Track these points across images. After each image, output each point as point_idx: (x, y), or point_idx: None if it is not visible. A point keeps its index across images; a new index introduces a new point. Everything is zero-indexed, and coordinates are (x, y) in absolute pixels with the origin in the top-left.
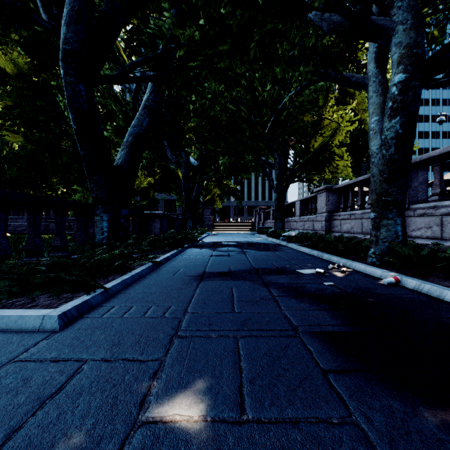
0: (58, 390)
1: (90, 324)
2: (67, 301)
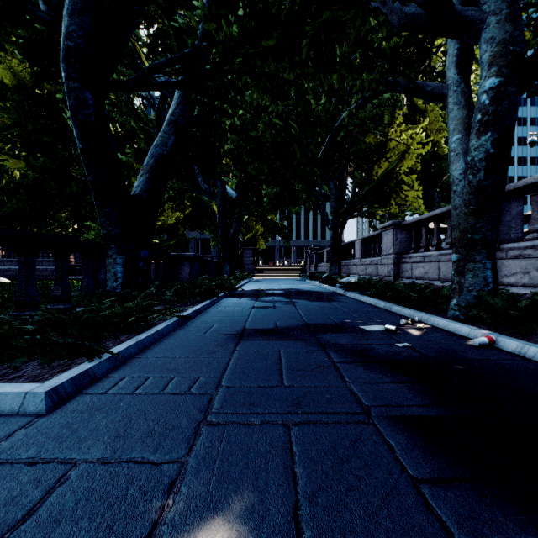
0: (27, 515)
1: (89, 404)
2: (63, 371)
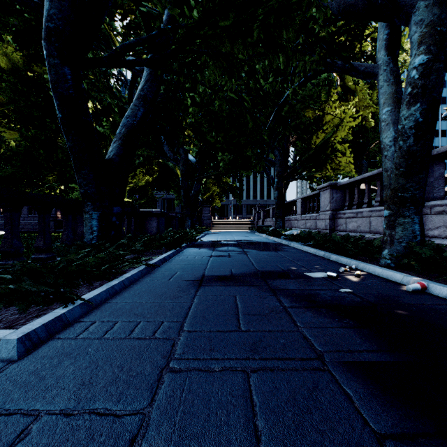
0: None
1: (59, 349)
2: (39, 316)
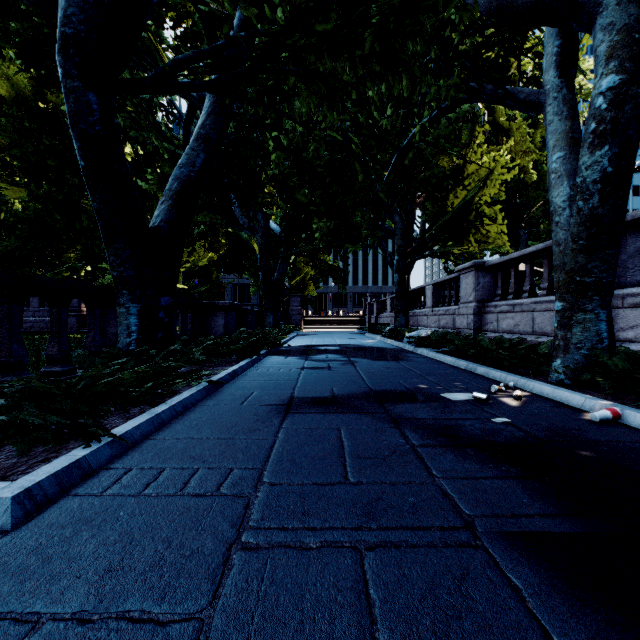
0: None
1: (75, 512)
2: (48, 460)
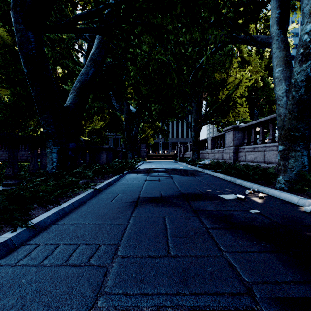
0: None
1: None
2: None
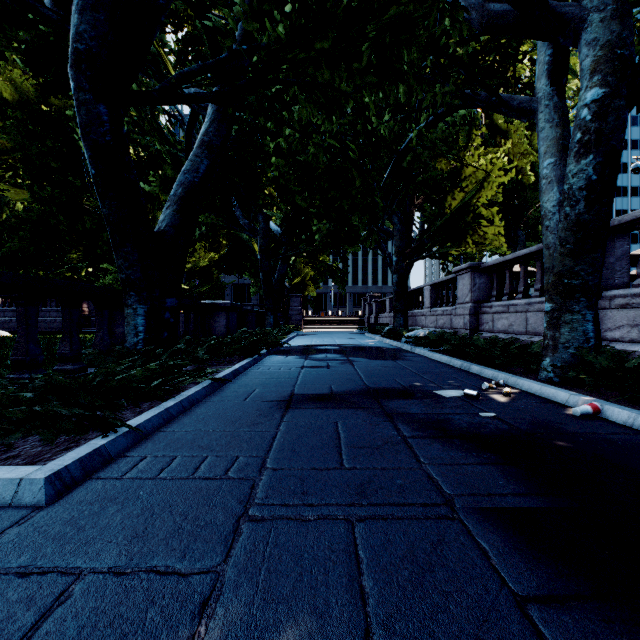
0: None
1: (100, 492)
2: (70, 449)
